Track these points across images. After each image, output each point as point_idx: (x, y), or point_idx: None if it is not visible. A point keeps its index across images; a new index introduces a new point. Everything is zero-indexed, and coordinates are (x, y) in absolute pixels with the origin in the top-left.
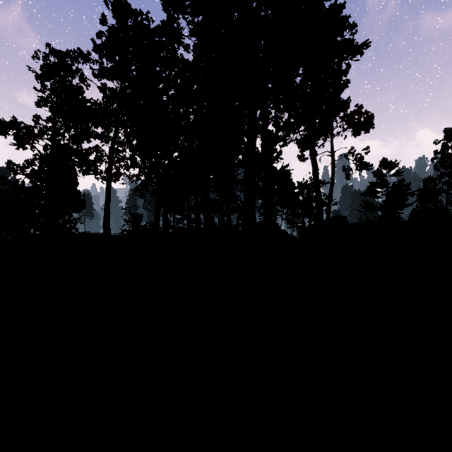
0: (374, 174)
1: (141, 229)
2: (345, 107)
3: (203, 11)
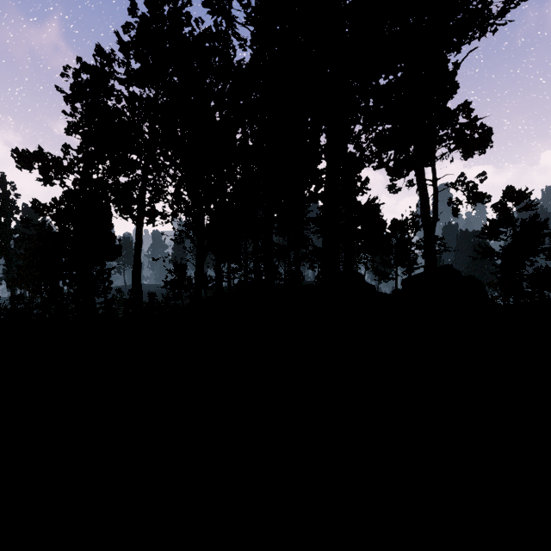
0: (495, 209)
1: (184, 284)
2: (468, 110)
3: None
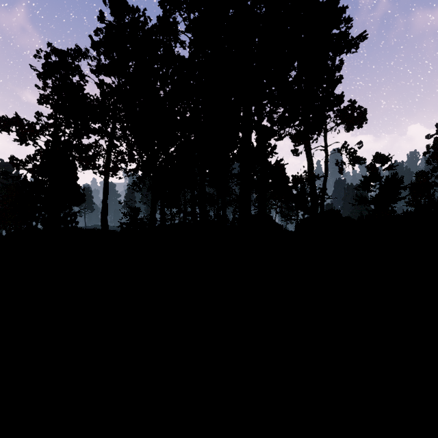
0: (367, 168)
1: (138, 223)
2: (339, 101)
3: (199, 8)
